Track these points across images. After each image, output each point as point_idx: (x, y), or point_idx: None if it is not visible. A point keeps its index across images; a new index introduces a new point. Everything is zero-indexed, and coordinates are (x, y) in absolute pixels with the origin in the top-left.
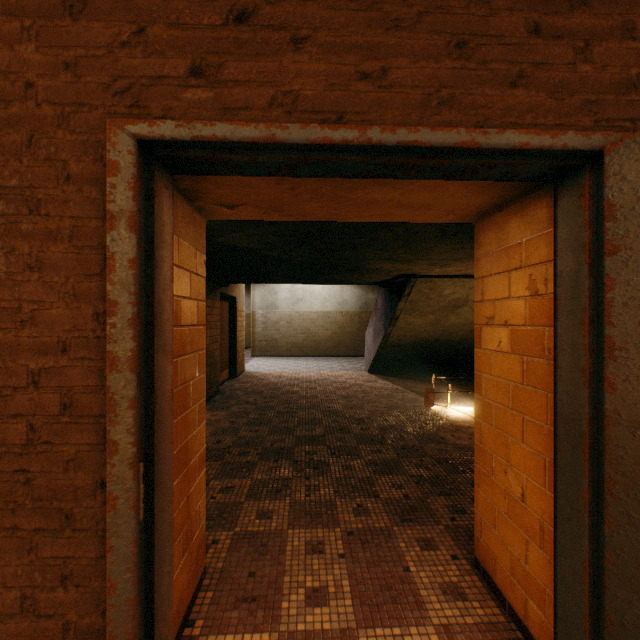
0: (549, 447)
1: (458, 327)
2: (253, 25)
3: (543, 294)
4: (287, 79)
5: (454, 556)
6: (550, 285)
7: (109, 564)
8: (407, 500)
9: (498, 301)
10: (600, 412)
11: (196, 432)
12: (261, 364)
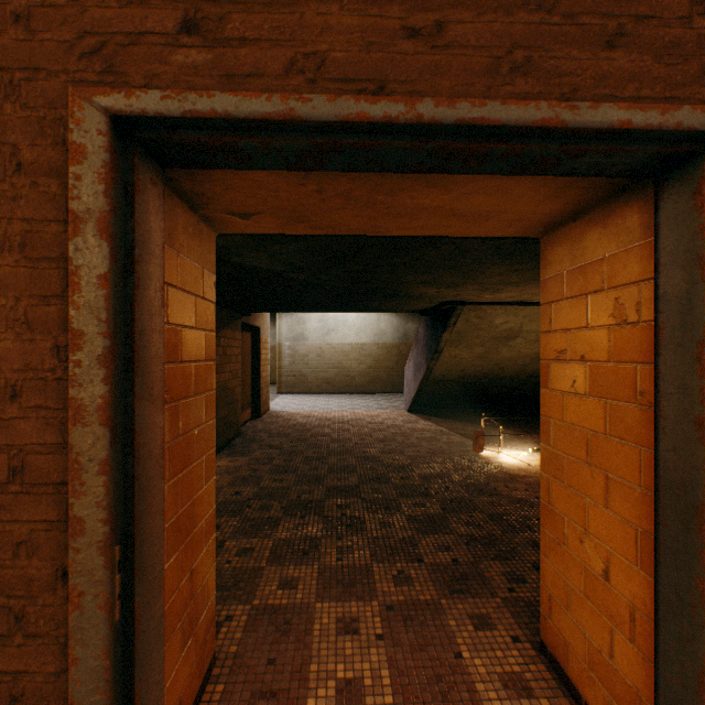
0: (643, 515)
1: (510, 361)
2: None
3: (634, 322)
4: (310, 36)
5: (515, 638)
6: (644, 311)
7: (72, 682)
8: (456, 565)
9: (572, 331)
10: None
11: (203, 491)
12: (288, 402)
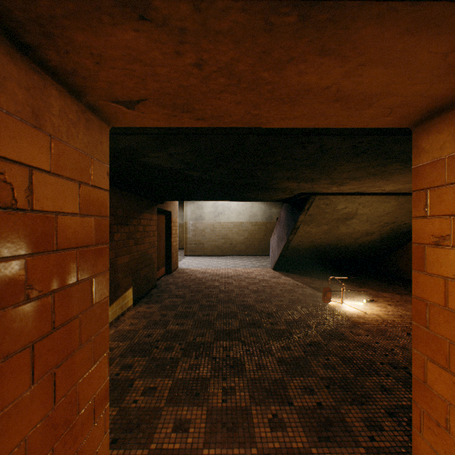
0: None
1: (346, 235)
2: None
3: None
4: None
5: None
6: None
7: None
8: (321, 409)
9: None
10: None
11: (91, 371)
12: (191, 262)
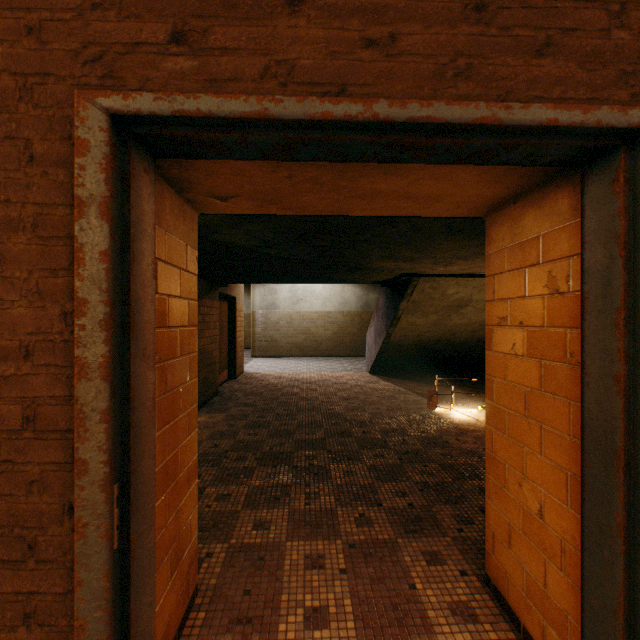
0: (572, 460)
1: (461, 327)
2: None
3: (564, 292)
4: (282, 46)
5: (463, 572)
6: (573, 282)
7: (77, 601)
8: (411, 509)
9: (512, 300)
10: (637, 425)
11: (187, 441)
12: (261, 365)
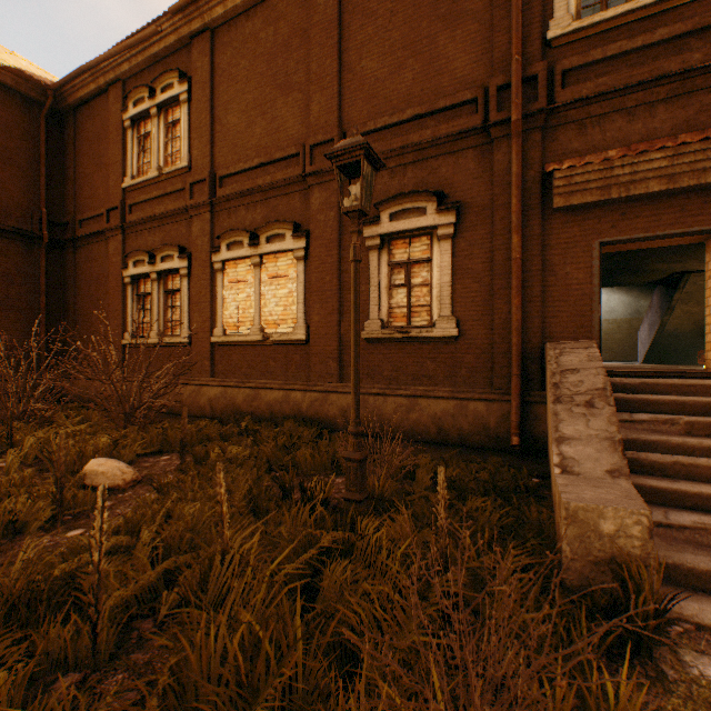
0: None
1: None
2: (625, 215)
3: None
4: (634, 225)
5: None
6: None
7: (593, 323)
8: None
9: (710, 270)
10: None
11: None
12: None
